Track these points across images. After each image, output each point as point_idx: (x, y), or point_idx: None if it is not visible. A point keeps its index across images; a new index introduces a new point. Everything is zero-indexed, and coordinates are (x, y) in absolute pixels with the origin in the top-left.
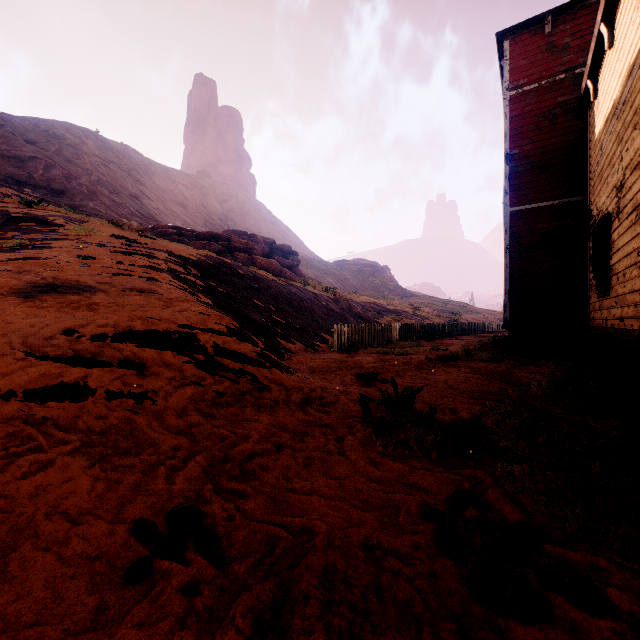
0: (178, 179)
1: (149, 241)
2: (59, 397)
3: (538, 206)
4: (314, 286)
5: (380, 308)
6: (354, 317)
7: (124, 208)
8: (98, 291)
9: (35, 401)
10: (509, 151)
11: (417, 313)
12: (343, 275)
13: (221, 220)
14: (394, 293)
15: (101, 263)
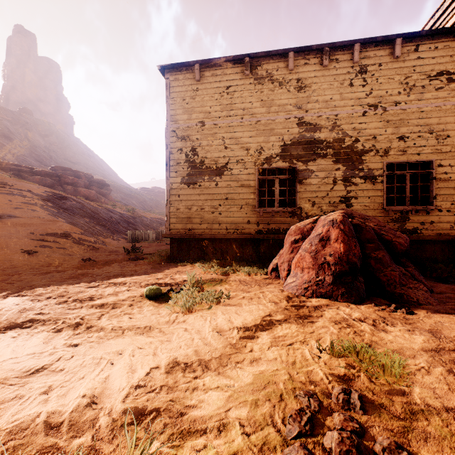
0: (2, 115)
1: (12, 183)
2: (46, 247)
3: None
4: (121, 208)
5: (162, 221)
6: (144, 226)
7: None
8: (19, 218)
9: (42, 248)
10: None
11: None
12: (143, 198)
13: (44, 152)
14: None
15: (1, 201)
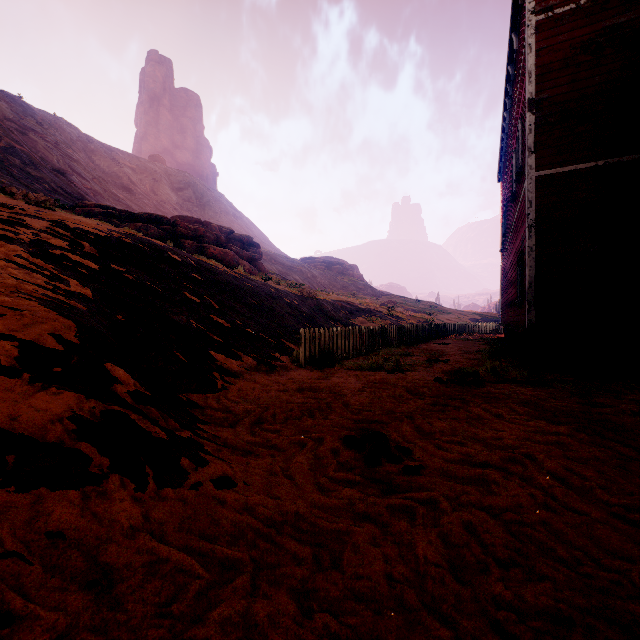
0: (124, 161)
1: (35, 209)
2: None
3: (575, 169)
4: (277, 281)
5: (352, 307)
6: (324, 317)
7: (42, 183)
8: None
9: None
10: (535, 96)
11: (392, 313)
12: (310, 272)
13: (175, 209)
14: (364, 292)
15: None
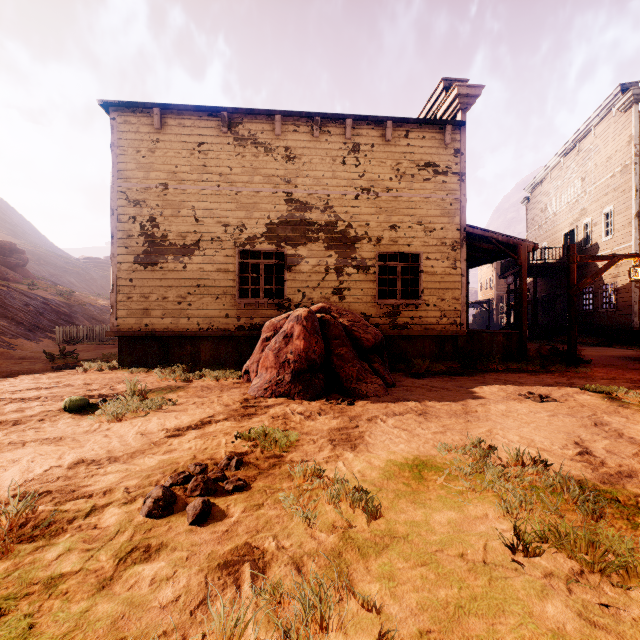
0: None
1: None
2: None
3: None
4: (46, 289)
5: None
6: (89, 319)
7: None
8: None
9: None
10: None
11: None
12: (90, 275)
13: None
14: None
15: None
